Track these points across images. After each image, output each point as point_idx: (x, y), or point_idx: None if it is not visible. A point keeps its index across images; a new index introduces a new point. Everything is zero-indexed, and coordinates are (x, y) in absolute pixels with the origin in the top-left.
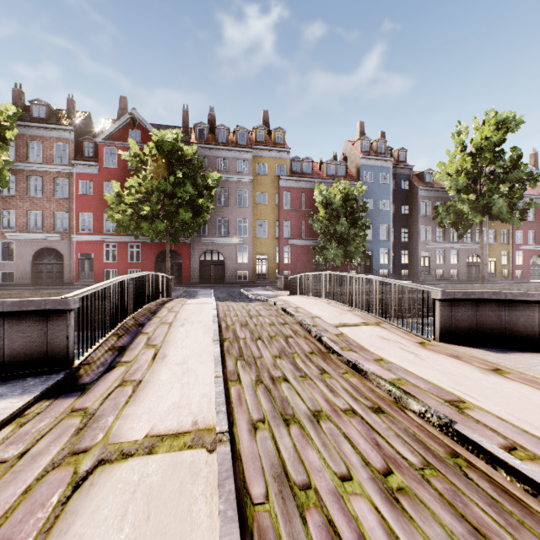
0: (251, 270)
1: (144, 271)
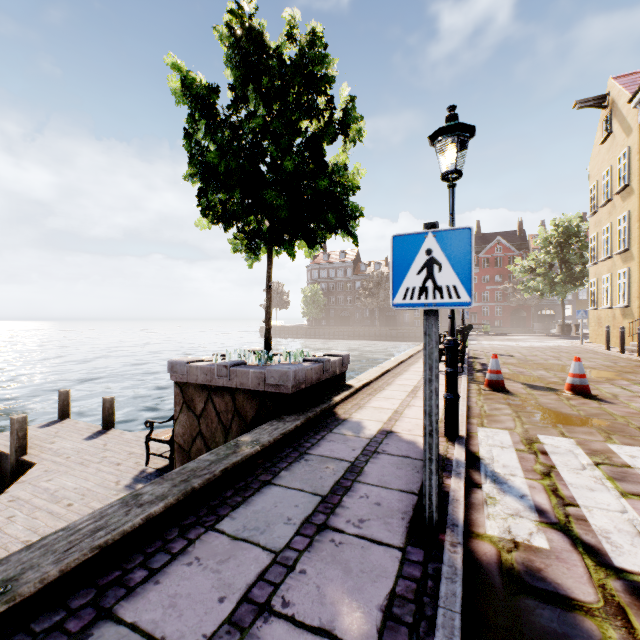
0: (574, 320)
1: (503, 320)
